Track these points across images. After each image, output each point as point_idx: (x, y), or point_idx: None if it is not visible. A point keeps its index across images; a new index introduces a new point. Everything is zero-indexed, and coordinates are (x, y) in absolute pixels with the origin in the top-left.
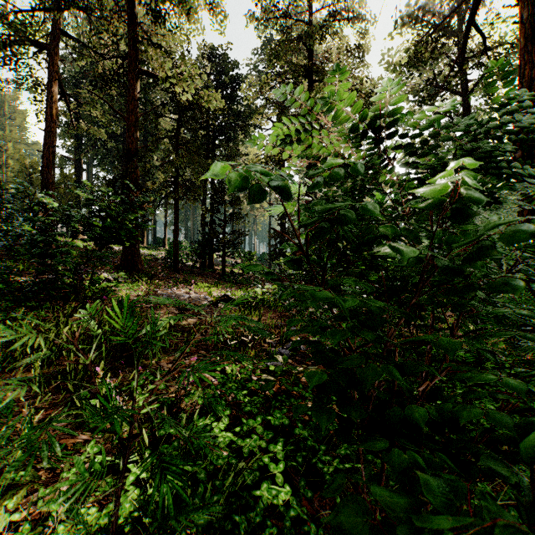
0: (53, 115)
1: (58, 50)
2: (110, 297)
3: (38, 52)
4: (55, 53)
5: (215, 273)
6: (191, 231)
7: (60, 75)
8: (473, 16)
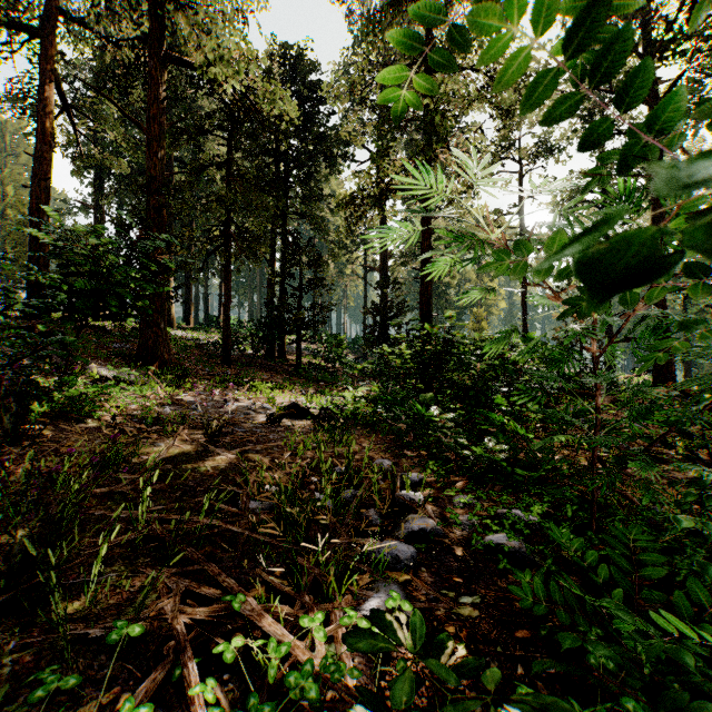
0: (48, 134)
1: (55, 39)
2: (88, 412)
3: (27, 42)
4: (51, 43)
5: (287, 366)
6: (258, 307)
7: (62, 79)
8: None
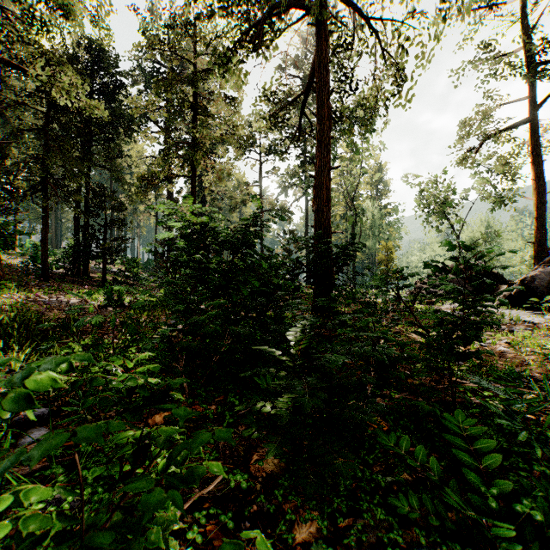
0: None
1: None
2: None
3: None
4: None
5: (92, 281)
6: (53, 231)
7: None
8: (303, 109)
